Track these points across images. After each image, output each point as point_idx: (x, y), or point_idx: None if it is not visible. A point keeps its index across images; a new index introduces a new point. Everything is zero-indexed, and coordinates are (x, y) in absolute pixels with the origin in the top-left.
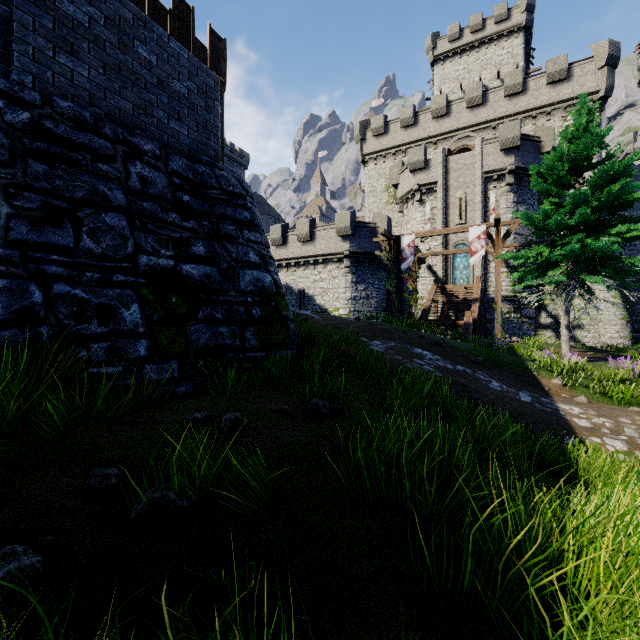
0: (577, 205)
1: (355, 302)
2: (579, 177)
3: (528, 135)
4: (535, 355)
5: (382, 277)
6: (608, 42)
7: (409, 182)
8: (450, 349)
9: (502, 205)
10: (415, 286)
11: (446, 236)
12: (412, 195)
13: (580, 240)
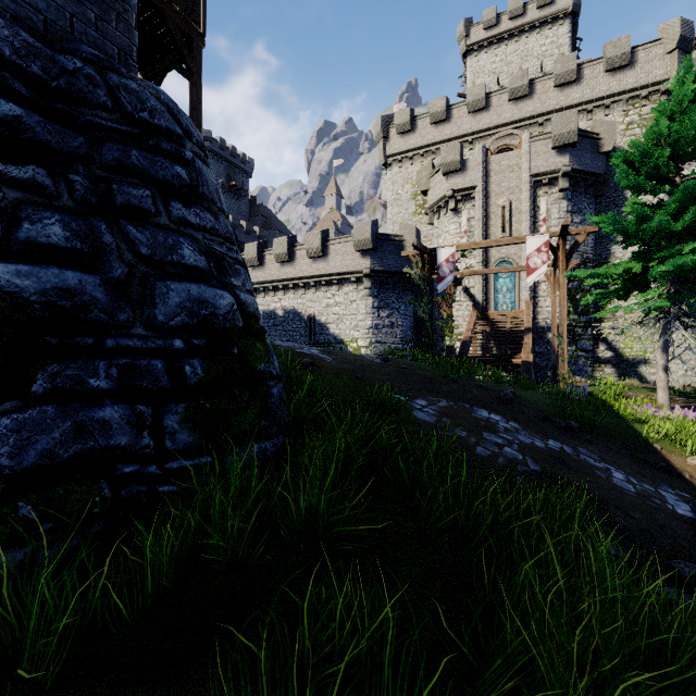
0: (685, 203)
1: (377, 331)
2: (681, 168)
3: (585, 131)
4: (633, 410)
5: (413, 301)
6: (680, 20)
7: (441, 187)
8: (526, 408)
9: (554, 215)
10: (450, 312)
11: (486, 252)
12: (445, 203)
13: (695, 250)
